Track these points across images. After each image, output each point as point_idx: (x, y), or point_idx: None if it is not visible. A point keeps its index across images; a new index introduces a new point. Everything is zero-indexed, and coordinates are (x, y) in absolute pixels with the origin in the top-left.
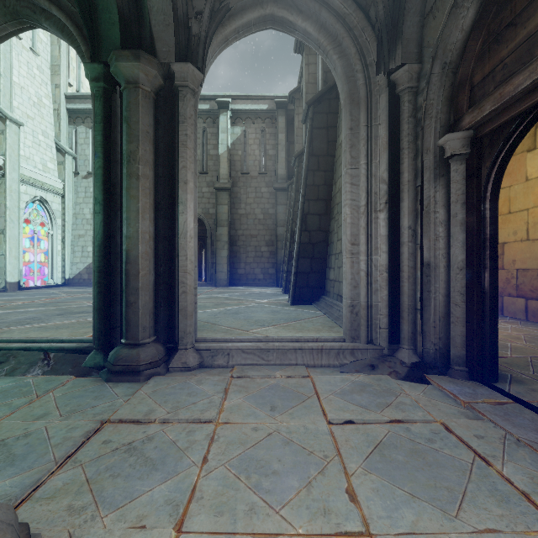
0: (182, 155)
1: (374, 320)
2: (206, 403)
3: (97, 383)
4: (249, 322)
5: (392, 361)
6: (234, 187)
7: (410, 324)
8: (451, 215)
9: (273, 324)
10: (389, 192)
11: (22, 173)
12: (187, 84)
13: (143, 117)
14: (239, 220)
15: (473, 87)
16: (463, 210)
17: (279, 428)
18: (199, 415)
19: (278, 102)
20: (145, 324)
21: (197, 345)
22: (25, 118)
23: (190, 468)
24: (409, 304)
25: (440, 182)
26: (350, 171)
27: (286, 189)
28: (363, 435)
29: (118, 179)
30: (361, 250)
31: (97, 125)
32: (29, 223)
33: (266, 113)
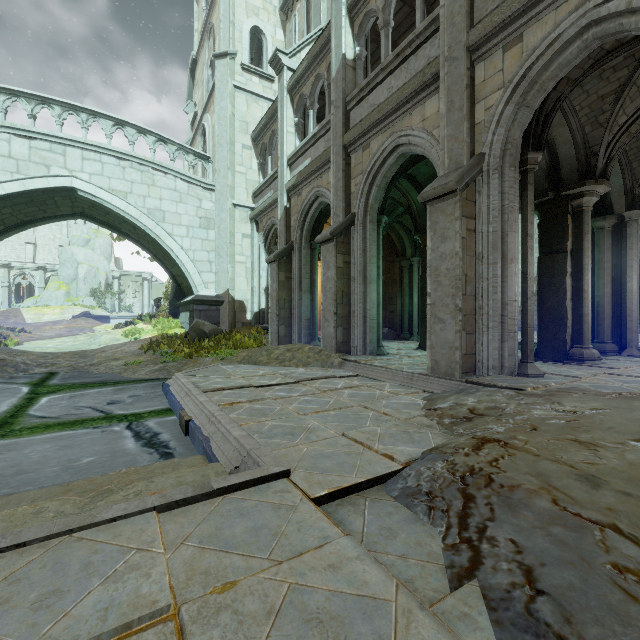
0: (629, 254)
1: None
2: None
3: None
4: None
5: None
6: None
7: None
8: None
9: None
10: None
11: None
12: (632, 219)
13: (606, 242)
14: None
15: None
16: None
17: None
18: None
19: None
20: (607, 334)
21: (638, 348)
22: None
23: (638, 364)
24: None
25: None
26: None
27: None
28: None
29: None
30: None
31: None
32: None
33: None
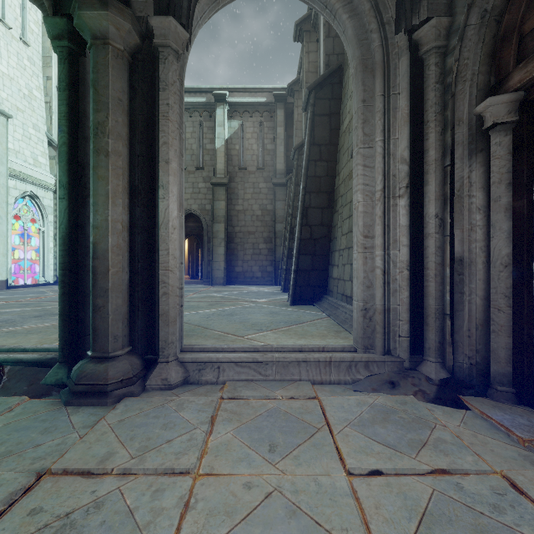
0: (163, 129)
1: (392, 327)
2: (184, 442)
3: (54, 408)
4: (245, 325)
5: (415, 376)
6: (231, 182)
7: (437, 332)
8: (492, 199)
9: (272, 327)
10: (410, 175)
11: (10, 167)
12: (169, 43)
13: (114, 80)
14: (237, 216)
15: (523, 38)
16: (509, 192)
17: (281, 483)
18: (173, 462)
19: (277, 94)
20: (116, 332)
21: (181, 357)
22: (15, 111)
23: None
24: (436, 308)
25: (478, 159)
26: (362, 151)
27: (284, 184)
28: (399, 497)
29: (89, 159)
30: (376, 244)
31: (60, 93)
32: (18, 219)
33: (265, 107)
